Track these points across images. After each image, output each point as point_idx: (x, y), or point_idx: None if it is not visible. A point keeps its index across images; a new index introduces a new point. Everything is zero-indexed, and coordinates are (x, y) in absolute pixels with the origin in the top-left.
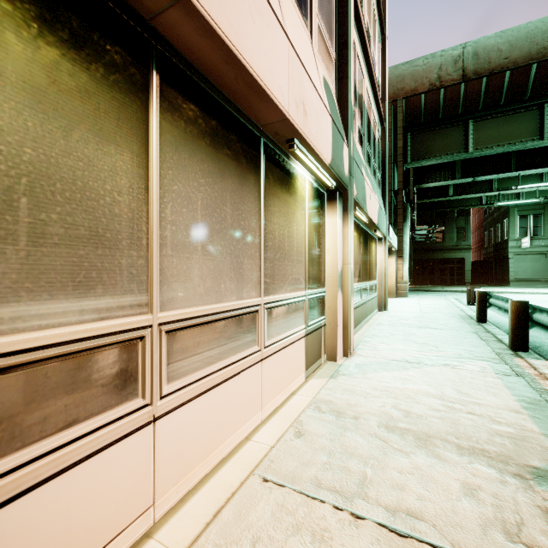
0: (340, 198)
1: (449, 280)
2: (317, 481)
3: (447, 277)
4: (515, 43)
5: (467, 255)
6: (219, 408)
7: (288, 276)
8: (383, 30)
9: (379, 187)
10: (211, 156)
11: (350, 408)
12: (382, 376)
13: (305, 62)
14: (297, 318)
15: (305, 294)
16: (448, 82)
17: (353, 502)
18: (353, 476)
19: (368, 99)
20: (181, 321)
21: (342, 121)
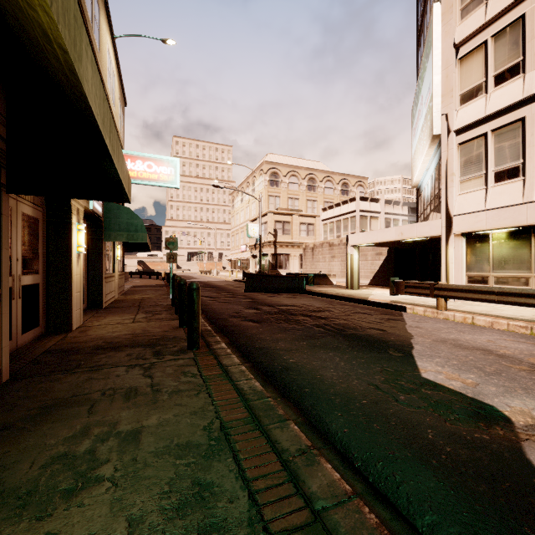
0: None
1: None
2: None
3: None
4: None
5: None
6: None
7: None
8: None
9: None
10: None
11: None
12: None
13: None
14: None
15: None
16: None
17: None
18: None
19: None
20: None
21: None
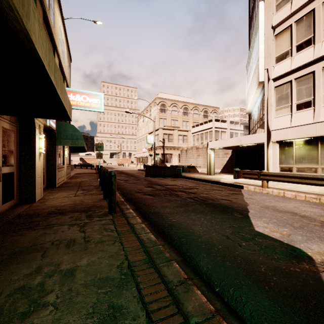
0: None
1: None
2: None
3: None
4: None
5: None
6: None
7: None
8: None
9: None
10: None
11: None
12: None
13: None
14: None
15: None
16: None
17: None
18: None
19: None
20: None
21: None
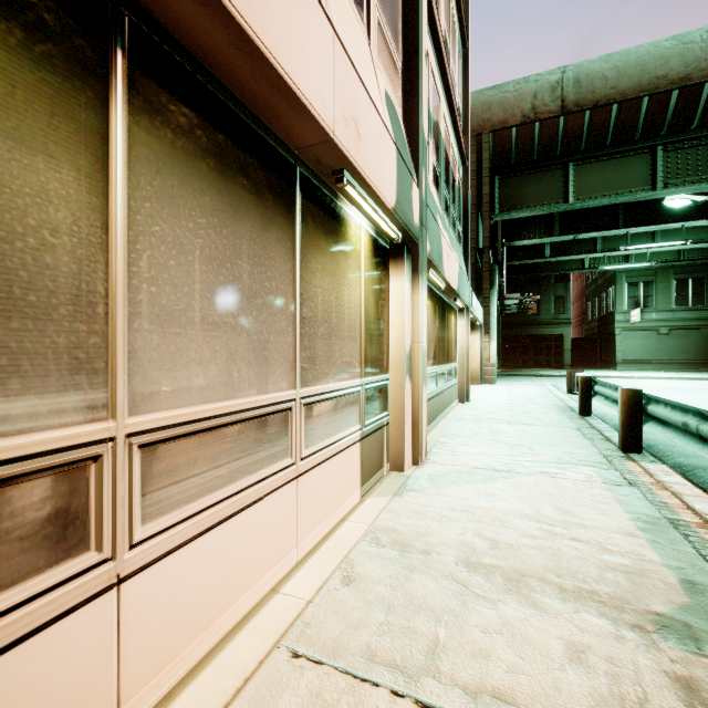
0: (408, 254)
1: (545, 362)
2: (369, 652)
3: (543, 358)
4: (623, 70)
5: (567, 331)
6: (230, 552)
7: (336, 360)
8: (464, 42)
9: (460, 243)
10: (216, 185)
11: (419, 537)
12: (462, 490)
13: (358, 66)
14: (349, 417)
15: (360, 382)
16: (544, 114)
17: (419, 682)
18: (420, 641)
19: (446, 129)
20: (166, 429)
21: (412, 152)
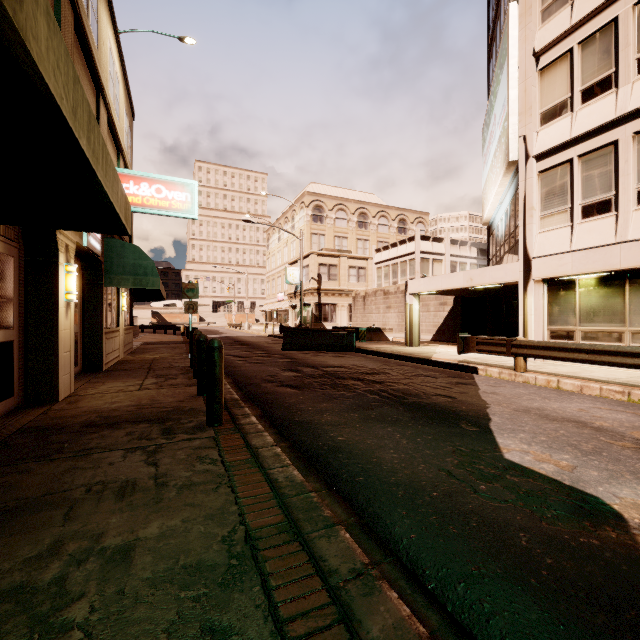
0: None
1: None
2: None
3: None
4: None
5: None
6: None
7: None
8: None
9: None
10: None
11: None
12: None
13: None
14: None
15: None
16: None
17: None
18: None
19: None
20: (636, 331)
21: None
